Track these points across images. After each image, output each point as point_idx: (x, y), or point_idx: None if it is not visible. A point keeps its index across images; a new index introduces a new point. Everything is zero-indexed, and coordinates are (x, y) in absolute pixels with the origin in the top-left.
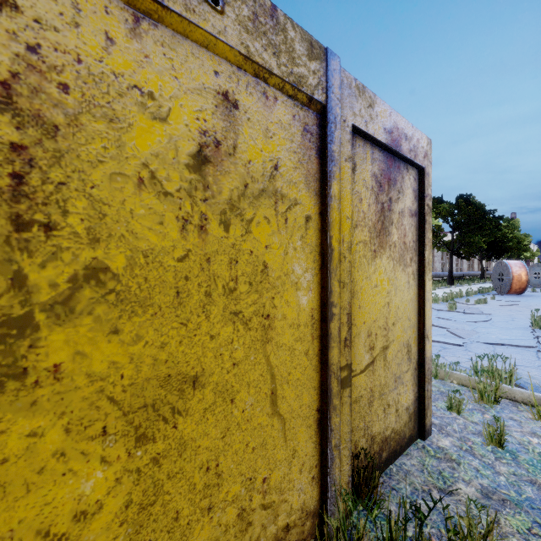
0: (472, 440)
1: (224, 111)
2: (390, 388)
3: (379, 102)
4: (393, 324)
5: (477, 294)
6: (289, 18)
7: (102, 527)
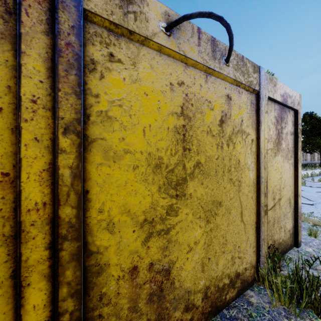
0: None
1: (227, 102)
2: (282, 219)
3: (278, 83)
4: (283, 188)
5: (318, 175)
6: (247, 59)
7: (199, 248)
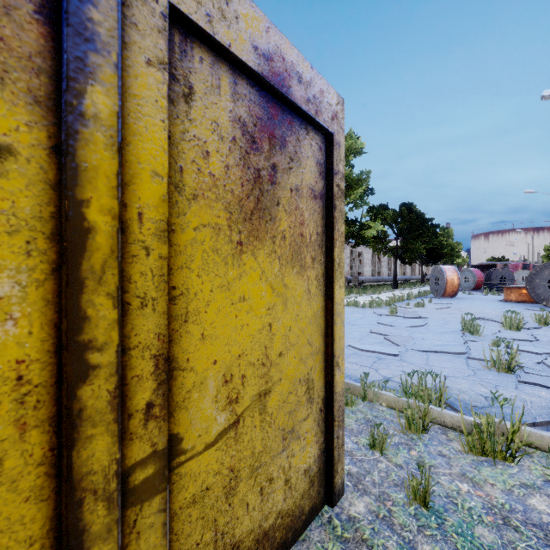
0: (392, 498)
1: None
2: (275, 452)
3: None
4: (280, 354)
5: (417, 297)
6: None
7: None
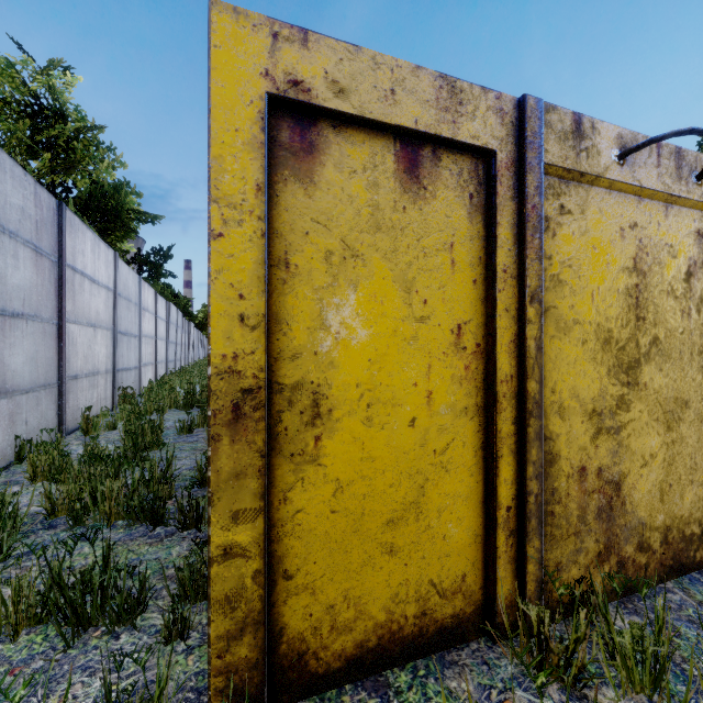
0: None
1: (697, 242)
2: None
3: None
4: None
5: None
6: None
7: (656, 465)
